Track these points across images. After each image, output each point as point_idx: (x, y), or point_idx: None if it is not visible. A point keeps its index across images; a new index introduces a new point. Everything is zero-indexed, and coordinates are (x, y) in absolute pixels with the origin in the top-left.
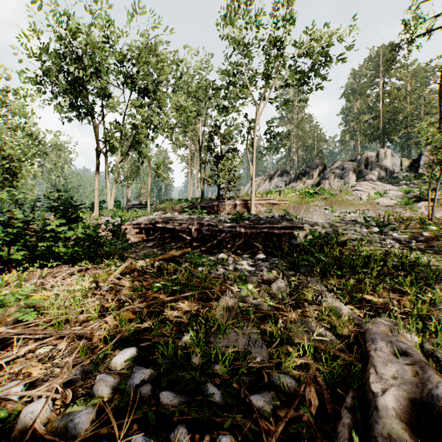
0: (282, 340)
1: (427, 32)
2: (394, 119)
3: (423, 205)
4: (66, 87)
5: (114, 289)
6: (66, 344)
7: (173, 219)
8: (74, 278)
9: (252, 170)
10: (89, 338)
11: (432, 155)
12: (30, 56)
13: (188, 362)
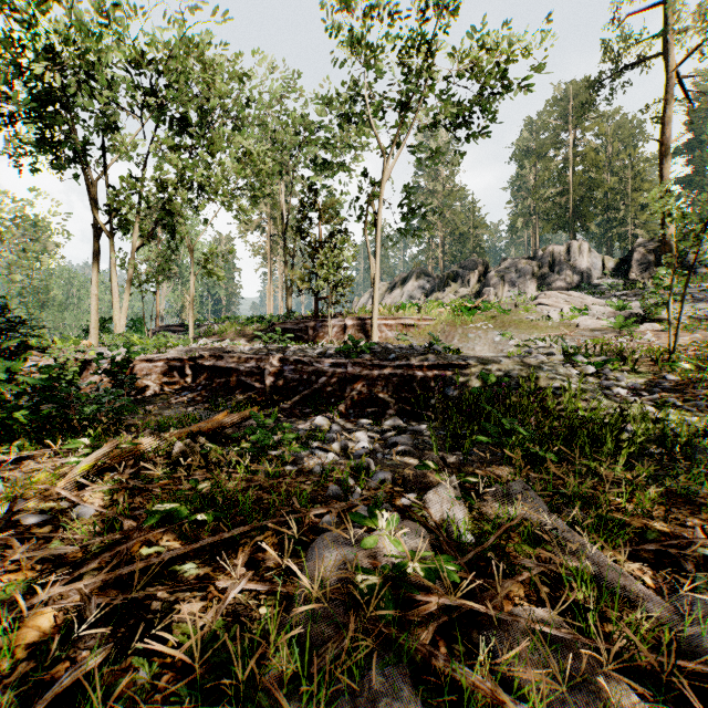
0: None
1: (644, 59)
2: (591, 196)
3: (649, 328)
4: (30, 104)
5: (54, 519)
6: None
7: (232, 350)
8: None
9: (373, 268)
10: None
11: (650, 251)
12: None
13: None
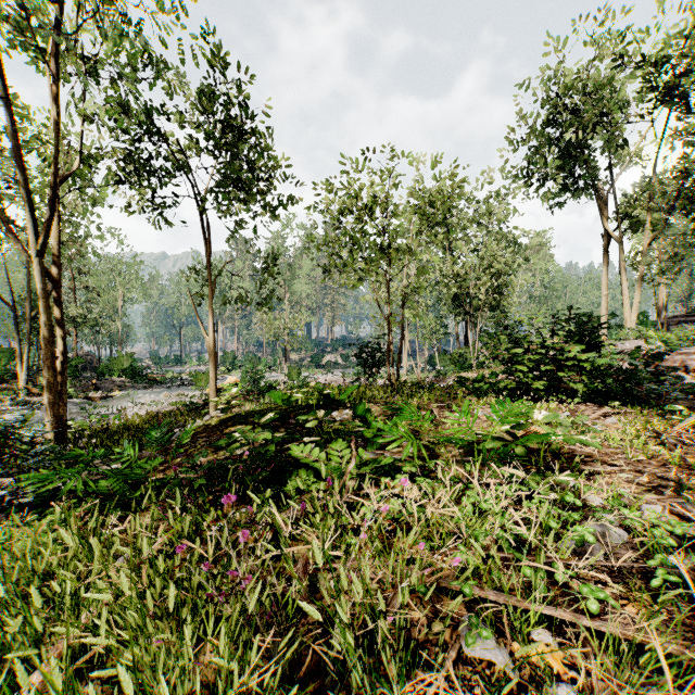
0: None
1: None
2: None
3: None
4: (560, 160)
5: (685, 445)
6: (648, 479)
7: None
8: (611, 421)
9: None
10: (677, 483)
11: None
12: (517, 144)
13: None
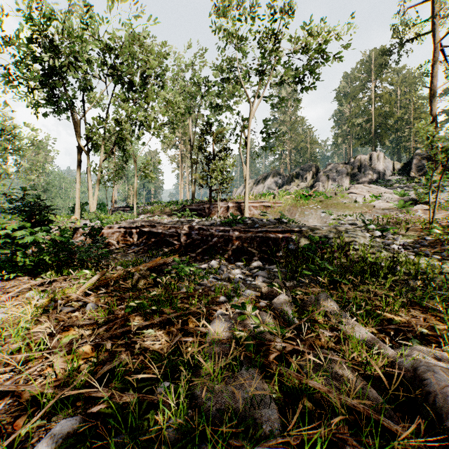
0: (295, 387)
1: (419, 35)
2: (386, 122)
3: (420, 208)
4: (42, 77)
5: (78, 309)
6: None
7: (160, 222)
8: (31, 294)
9: (245, 171)
10: (17, 395)
11: (424, 158)
12: None
13: (160, 439)
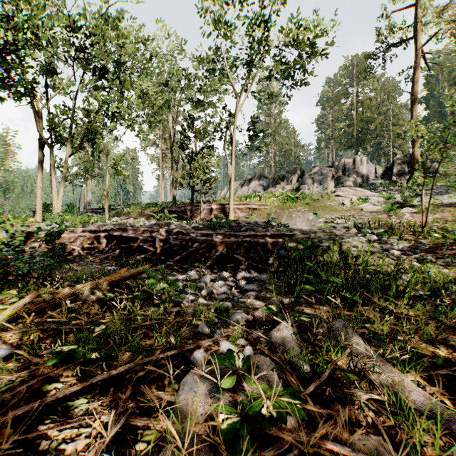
0: None
1: (401, 41)
2: (367, 128)
3: (407, 211)
4: None
5: None
6: None
7: (134, 225)
8: None
9: (230, 171)
10: None
11: (404, 163)
12: None
13: None
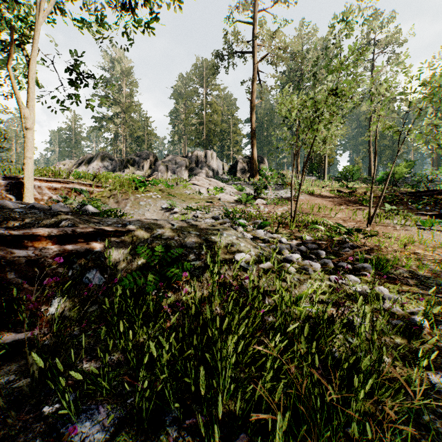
0: None
1: (243, 52)
2: (215, 129)
3: (260, 203)
4: None
5: None
6: None
7: None
8: None
9: (27, 119)
10: None
11: (245, 163)
12: None
13: None
